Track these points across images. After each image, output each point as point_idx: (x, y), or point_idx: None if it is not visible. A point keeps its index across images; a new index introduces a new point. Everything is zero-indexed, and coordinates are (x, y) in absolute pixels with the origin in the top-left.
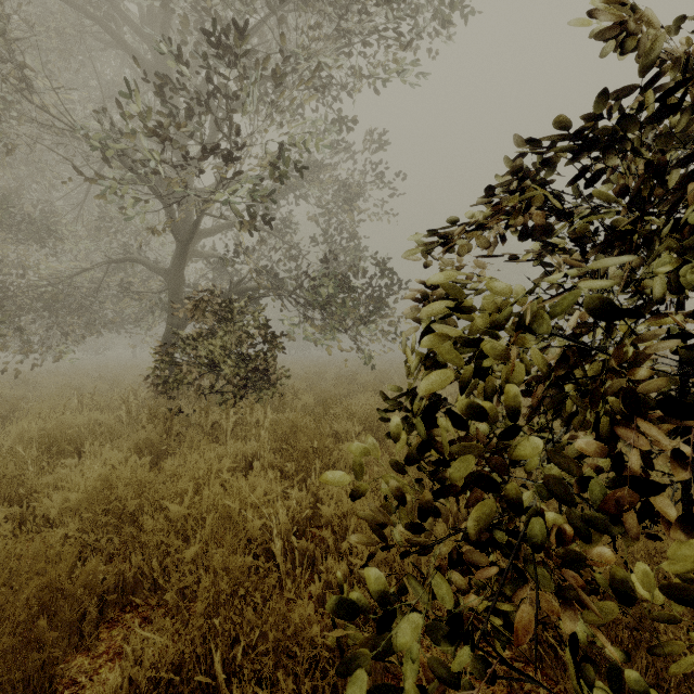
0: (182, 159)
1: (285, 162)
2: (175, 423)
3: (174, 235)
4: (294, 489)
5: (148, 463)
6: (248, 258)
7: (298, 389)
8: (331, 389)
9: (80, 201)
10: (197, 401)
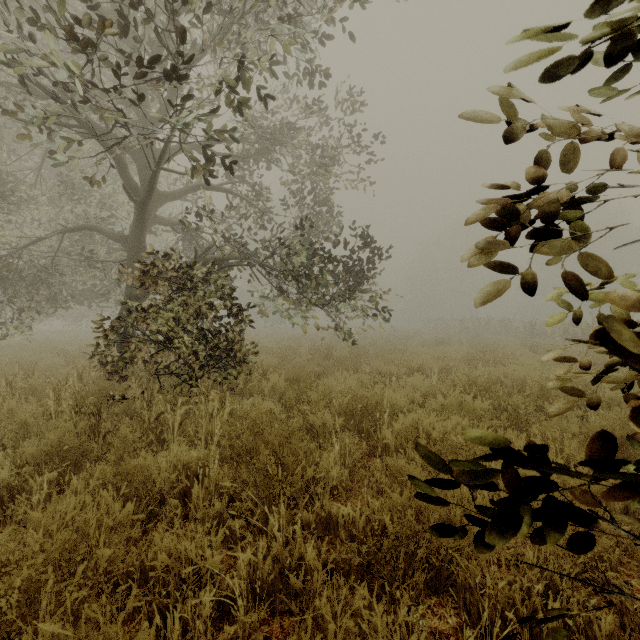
0: (143, 116)
1: (246, 84)
2: (103, 418)
3: (128, 195)
4: (247, 538)
5: (54, 478)
6: (212, 221)
7: (268, 368)
8: (305, 365)
9: (40, 165)
10: (150, 383)
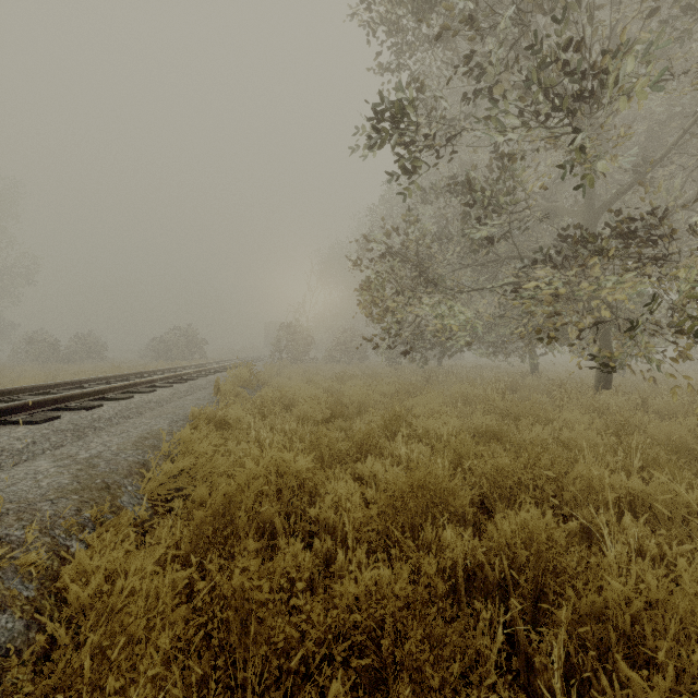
0: None
1: None
2: None
3: None
4: None
5: None
6: None
7: None
8: None
9: None
10: None
